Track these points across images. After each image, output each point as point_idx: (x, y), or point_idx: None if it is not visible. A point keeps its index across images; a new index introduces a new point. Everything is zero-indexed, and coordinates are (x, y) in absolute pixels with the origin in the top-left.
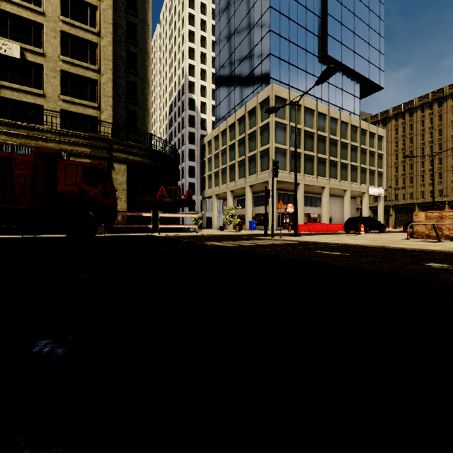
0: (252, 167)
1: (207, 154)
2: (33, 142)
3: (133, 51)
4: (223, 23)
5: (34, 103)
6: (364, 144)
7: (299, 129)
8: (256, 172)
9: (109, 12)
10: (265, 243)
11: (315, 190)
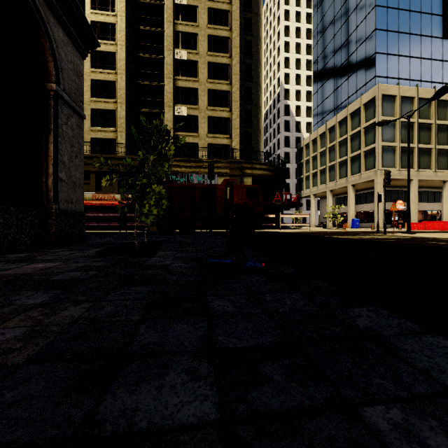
0: (354, 167)
1: (304, 157)
2: (198, 170)
3: (249, 86)
4: (321, 29)
5: (193, 143)
6: None
7: (412, 123)
8: (360, 171)
9: (237, 66)
10: (380, 237)
11: (433, 184)
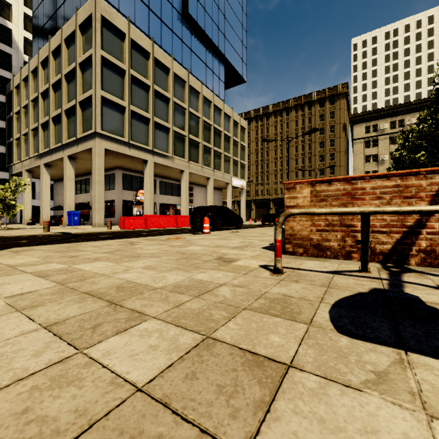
0: (72, 127)
1: (14, 106)
2: None
3: None
4: None
5: None
6: (228, 130)
7: (147, 86)
8: (75, 134)
9: None
10: None
11: (175, 175)
